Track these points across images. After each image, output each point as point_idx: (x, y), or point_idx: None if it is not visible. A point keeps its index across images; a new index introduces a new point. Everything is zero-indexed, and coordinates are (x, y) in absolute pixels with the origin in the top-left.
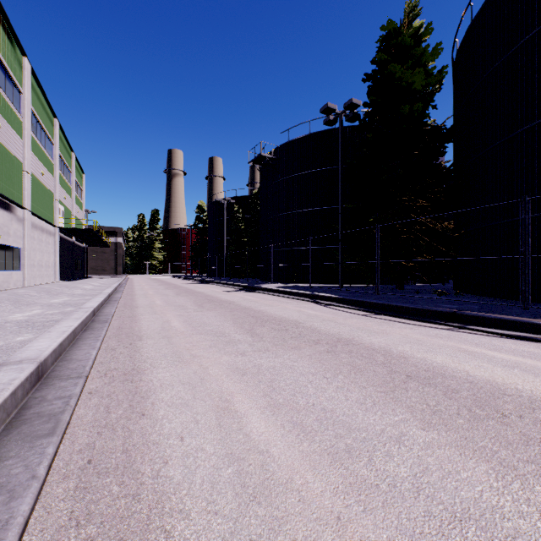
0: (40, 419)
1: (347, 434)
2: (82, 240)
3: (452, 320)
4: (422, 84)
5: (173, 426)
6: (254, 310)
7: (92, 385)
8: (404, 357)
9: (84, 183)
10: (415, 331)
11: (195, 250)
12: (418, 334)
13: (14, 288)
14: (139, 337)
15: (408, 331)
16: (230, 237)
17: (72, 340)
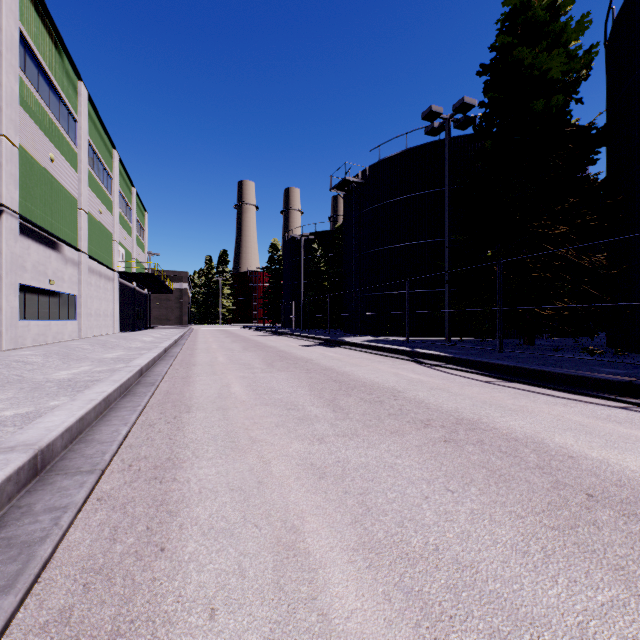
0: (7, 553)
1: (513, 631)
2: (144, 286)
3: (627, 394)
4: (561, 72)
5: (203, 580)
6: (336, 372)
7: (107, 484)
8: (570, 456)
9: (146, 222)
10: (572, 410)
11: (268, 296)
12: (579, 415)
13: (69, 340)
14: (188, 408)
15: (562, 410)
16: (308, 281)
17: (102, 410)
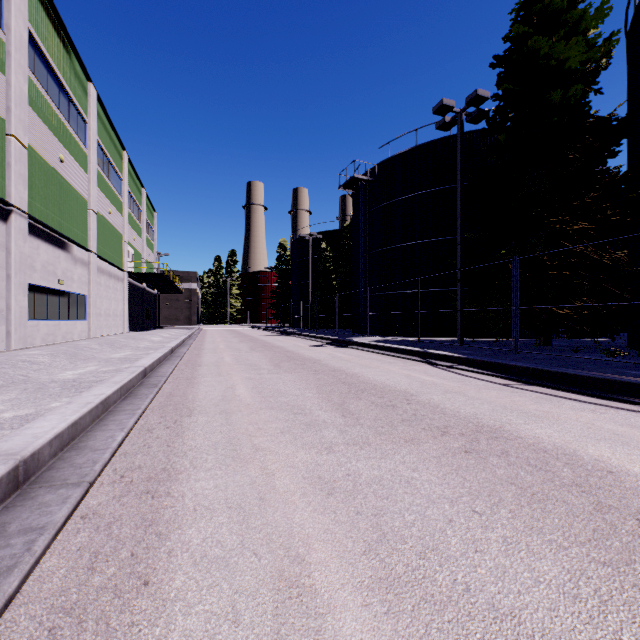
0: None
1: None
2: (153, 286)
3: None
4: (579, 62)
5: (189, 627)
6: (345, 373)
7: (94, 498)
8: (609, 471)
9: (155, 223)
10: (603, 417)
11: (276, 296)
12: (611, 422)
13: (78, 340)
14: (190, 411)
15: (591, 416)
16: (316, 281)
17: (100, 414)
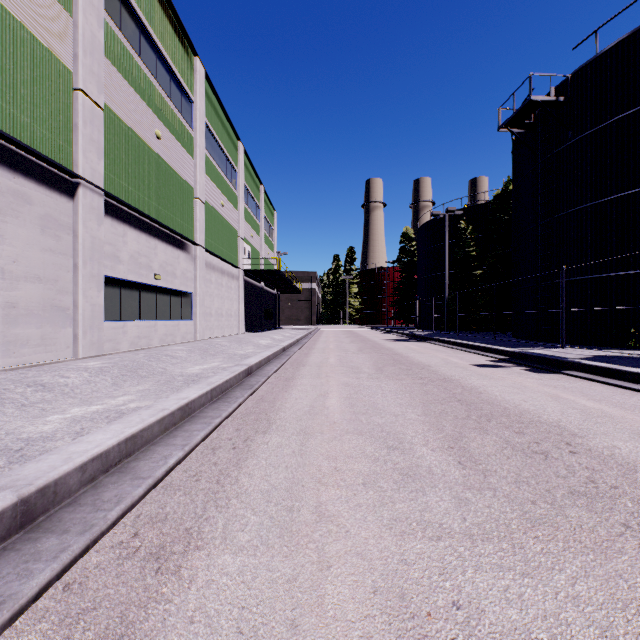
0: None
1: None
2: (272, 286)
3: None
4: None
5: None
6: None
7: None
8: None
9: (275, 222)
10: None
11: (399, 293)
12: None
13: (180, 343)
14: None
15: None
16: (451, 271)
17: None
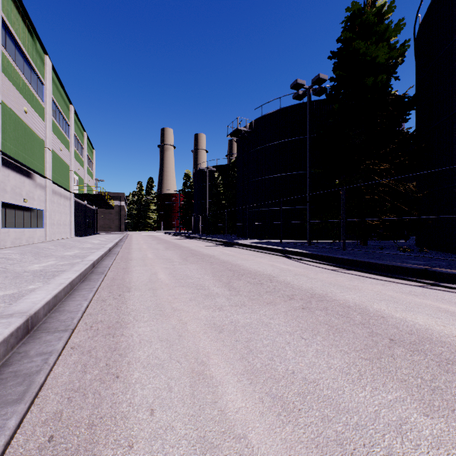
0: (15, 380)
1: (336, 416)
2: (92, 203)
3: (423, 277)
4: (385, 58)
5: (145, 394)
6: (231, 264)
7: (76, 338)
8: (382, 316)
9: (94, 157)
10: (387, 288)
11: (183, 211)
12: (391, 291)
13: (38, 242)
14: (128, 289)
15: (380, 288)
16: (211, 200)
17: (69, 291)
